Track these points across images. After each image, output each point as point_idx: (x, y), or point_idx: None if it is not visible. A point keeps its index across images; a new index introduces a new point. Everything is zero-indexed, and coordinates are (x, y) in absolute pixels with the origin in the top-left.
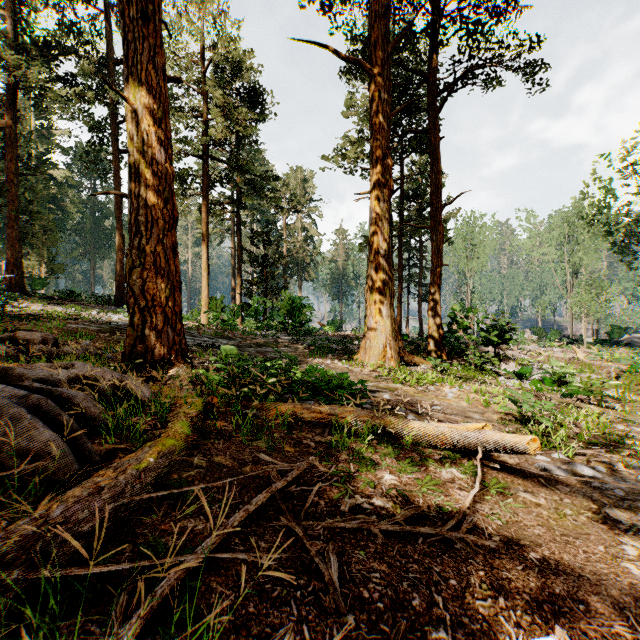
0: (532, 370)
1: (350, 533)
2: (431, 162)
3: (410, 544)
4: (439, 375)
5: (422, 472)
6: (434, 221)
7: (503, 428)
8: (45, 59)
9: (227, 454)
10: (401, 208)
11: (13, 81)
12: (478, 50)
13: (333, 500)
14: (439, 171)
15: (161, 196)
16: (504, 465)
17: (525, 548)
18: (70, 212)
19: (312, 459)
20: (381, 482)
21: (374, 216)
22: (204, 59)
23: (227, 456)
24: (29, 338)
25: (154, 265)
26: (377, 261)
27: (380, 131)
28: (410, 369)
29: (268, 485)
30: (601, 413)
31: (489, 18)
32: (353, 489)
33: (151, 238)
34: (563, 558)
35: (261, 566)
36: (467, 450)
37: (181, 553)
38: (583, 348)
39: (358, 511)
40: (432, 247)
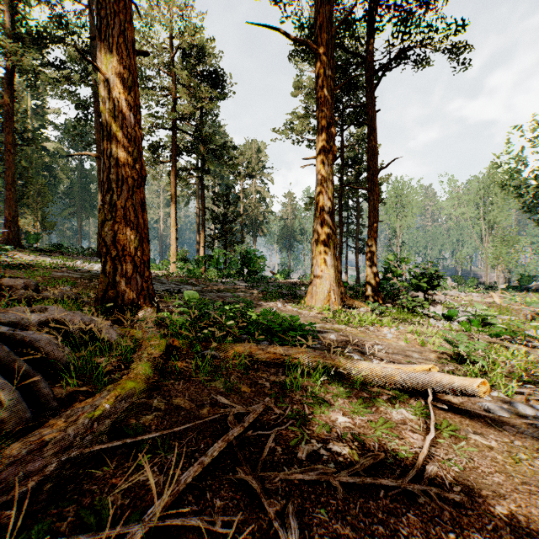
0: (458, 313)
1: (309, 486)
2: (368, 132)
3: (372, 498)
4: (378, 317)
5: (374, 413)
6: (371, 183)
7: (441, 367)
8: (38, 47)
9: (186, 395)
10: (341, 173)
11: (10, 65)
12: (409, 35)
13: (290, 446)
14: (375, 140)
15: (130, 157)
16: (449, 404)
17: (489, 500)
18: (61, 178)
19: (268, 401)
20: (335, 425)
21: (320, 178)
22: (173, 45)
23: (186, 397)
24: (13, 284)
25: (124, 219)
26: (322, 217)
27: (325, 103)
28: (351, 312)
29: (225, 430)
30: (526, 352)
31: (419, 7)
32: (309, 433)
33: (121, 194)
34: (530, 512)
35: (215, 531)
36: (414, 390)
37: (127, 519)
38: (498, 293)
39: (315, 458)
40: (369, 206)
